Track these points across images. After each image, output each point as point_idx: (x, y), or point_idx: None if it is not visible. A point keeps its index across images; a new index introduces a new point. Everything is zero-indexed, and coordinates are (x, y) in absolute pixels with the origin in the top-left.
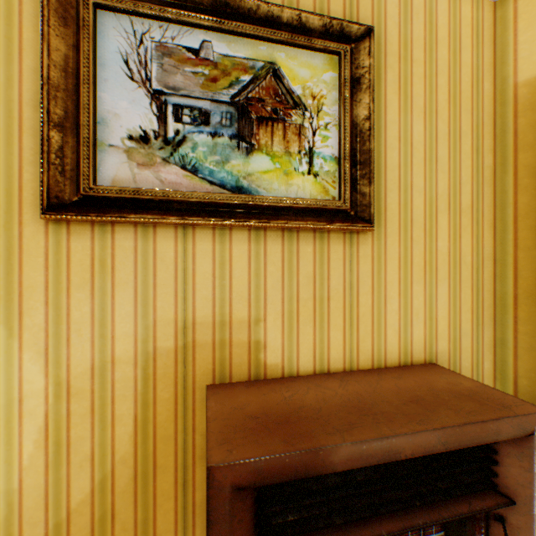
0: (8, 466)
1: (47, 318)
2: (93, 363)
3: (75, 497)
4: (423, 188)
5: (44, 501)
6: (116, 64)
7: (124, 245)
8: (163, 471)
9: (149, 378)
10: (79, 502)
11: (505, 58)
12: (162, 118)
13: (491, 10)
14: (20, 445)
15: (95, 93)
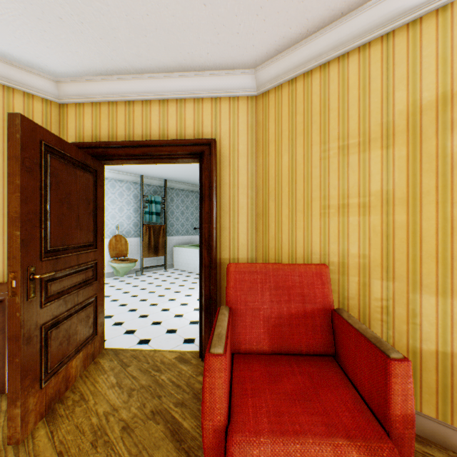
0: None
1: None
2: None
3: None
4: (3, 192)
5: None
6: None
7: None
8: None
9: None
10: None
11: (65, 132)
12: None
13: (58, 107)
14: None
15: None
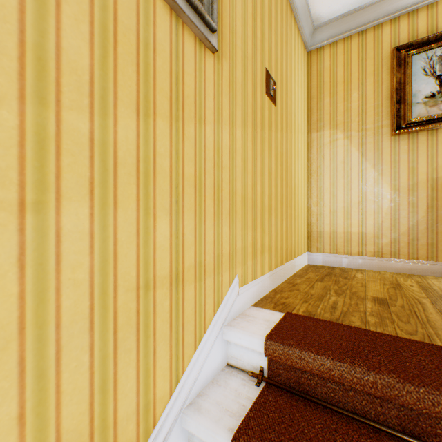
0: (377, 216)
1: (390, 169)
2: (407, 183)
3: (400, 230)
4: None
5: (389, 229)
6: (418, 73)
7: (421, 139)
8: (440, 226)
9: (433, 189)
10: (402, 232)
11: None
12: (440, 85)
13: None
14: (381, 210)
15: (411, 87)
